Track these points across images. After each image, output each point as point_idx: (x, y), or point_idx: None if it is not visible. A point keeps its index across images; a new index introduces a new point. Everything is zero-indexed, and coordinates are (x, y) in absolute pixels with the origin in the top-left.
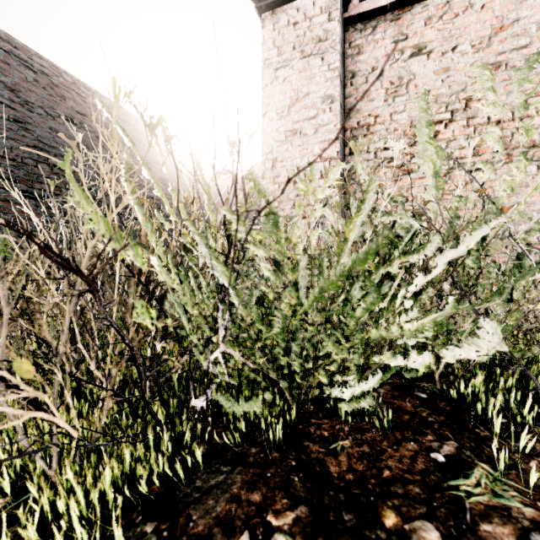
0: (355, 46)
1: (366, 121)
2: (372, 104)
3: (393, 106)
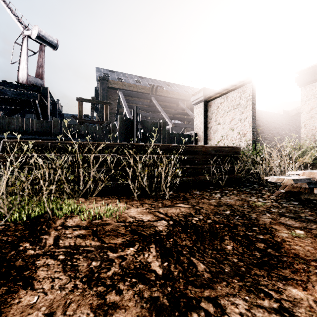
0: None
1: None
2: None
3: None
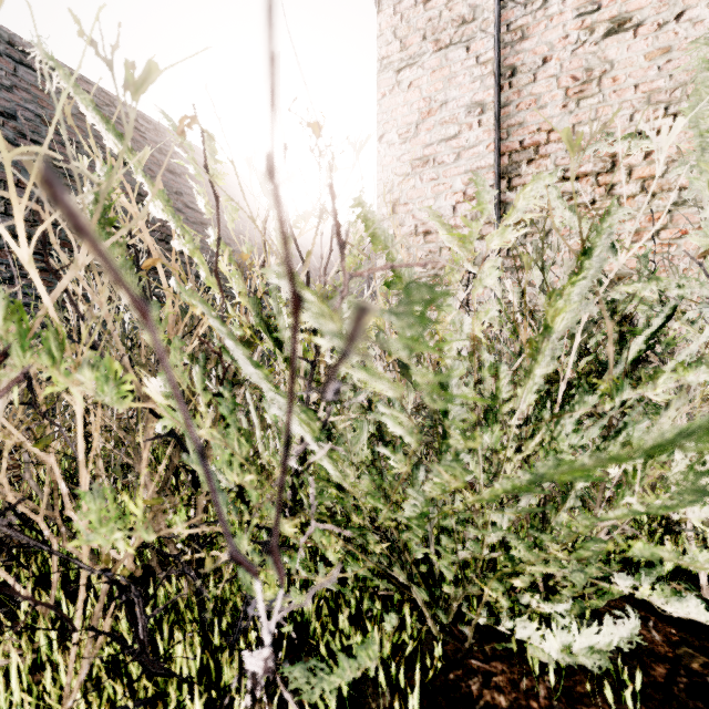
0: (516, 29)
1: (534, 140)
2: (543, 112)
3: (577, 114)
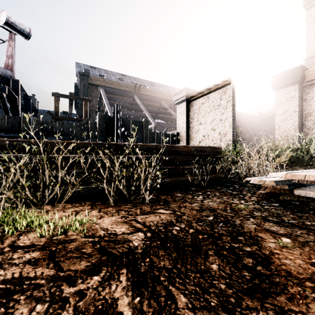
0: (306, 92)
1: (310, 112)
2: (312, 107)
3: None
